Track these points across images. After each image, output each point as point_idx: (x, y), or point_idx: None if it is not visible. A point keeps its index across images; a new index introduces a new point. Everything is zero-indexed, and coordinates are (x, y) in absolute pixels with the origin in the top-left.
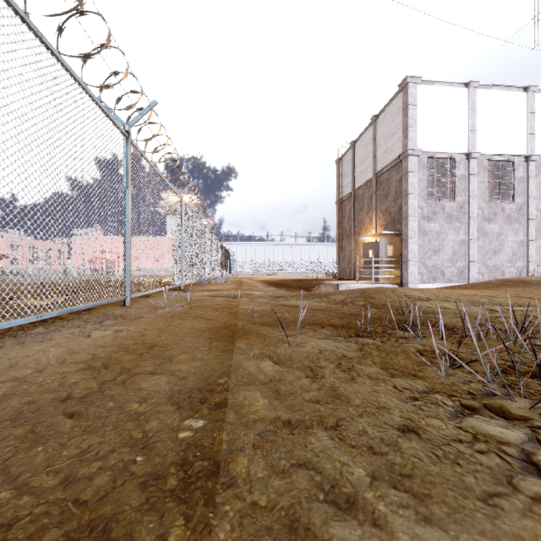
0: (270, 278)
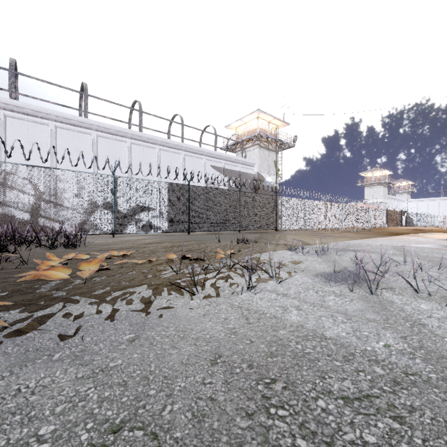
0: (414, 228)
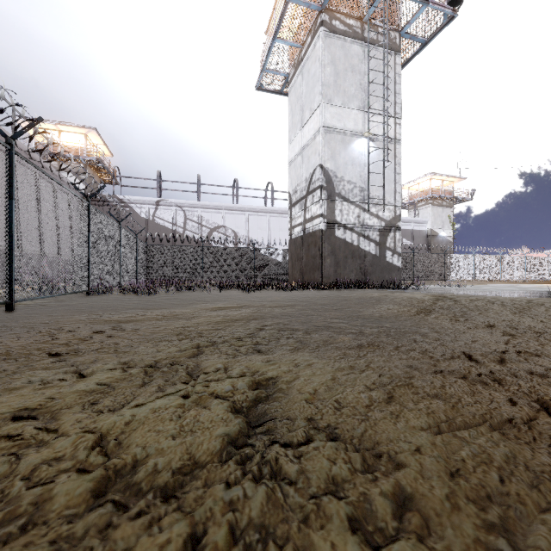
0: None
